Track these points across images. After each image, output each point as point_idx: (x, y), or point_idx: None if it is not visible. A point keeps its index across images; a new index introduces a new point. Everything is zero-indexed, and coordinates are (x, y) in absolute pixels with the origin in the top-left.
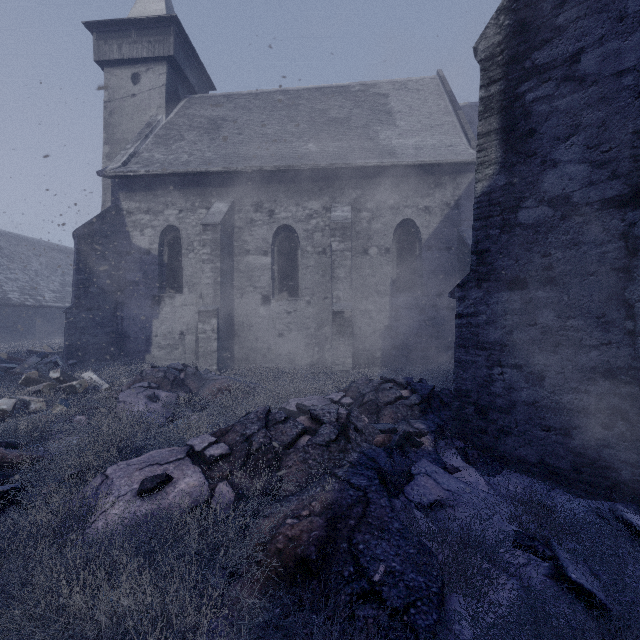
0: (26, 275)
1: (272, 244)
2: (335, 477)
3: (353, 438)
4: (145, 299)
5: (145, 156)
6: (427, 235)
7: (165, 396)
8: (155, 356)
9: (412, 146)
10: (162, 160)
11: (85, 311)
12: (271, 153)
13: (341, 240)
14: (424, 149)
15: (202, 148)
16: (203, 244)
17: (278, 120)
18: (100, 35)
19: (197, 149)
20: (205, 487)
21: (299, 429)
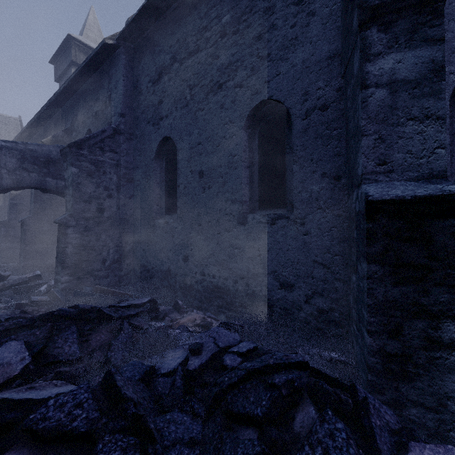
0: None
1: None
2: None
3: None
4: None
5: None
6: None
7: None
8: None
9: None
10: None
11: None
12: None
13: None
14: None
15: None
16: None
17: None
18: None
19: None
20: None
21: None
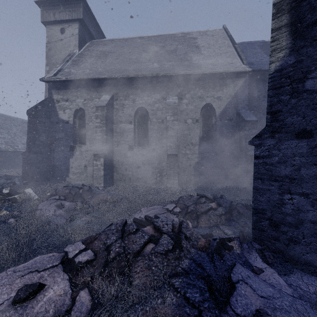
0: (9, 135)
1: (134, 117)
2: (173, 288)
3: (184, 246)
4: (66, 147)
5: (66, 71)
6: (219, 112)
7: (68, 205)
8: (71, 178)
9: (210, 64)
10: (75, 73)
11: (33, 154)
12: (134, 68)
13: (172, 115)
14: (217, 65)
15: (97, 66)
16: (96, 117)
17: (138, 51)
18: (44, 8)
19: (94, 67)
20: (68, 296)
21: (145, 239)
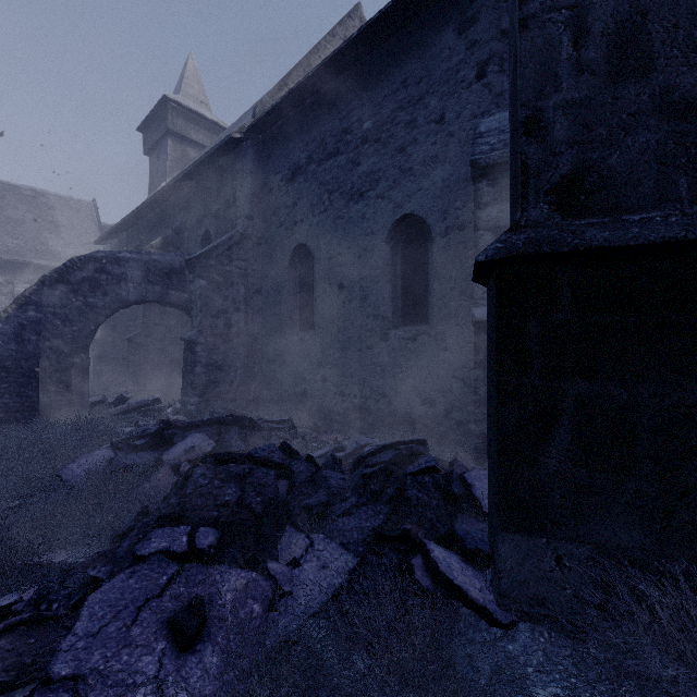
0: None
1: None
2: None
3: None
4: None
5: None
6: None
7: None
8: None
9: (72, 255)
10: None
11: None
12: None
13: None
14: None
15: None
16: None
17: None
18: None
19: None
20: None
21: None
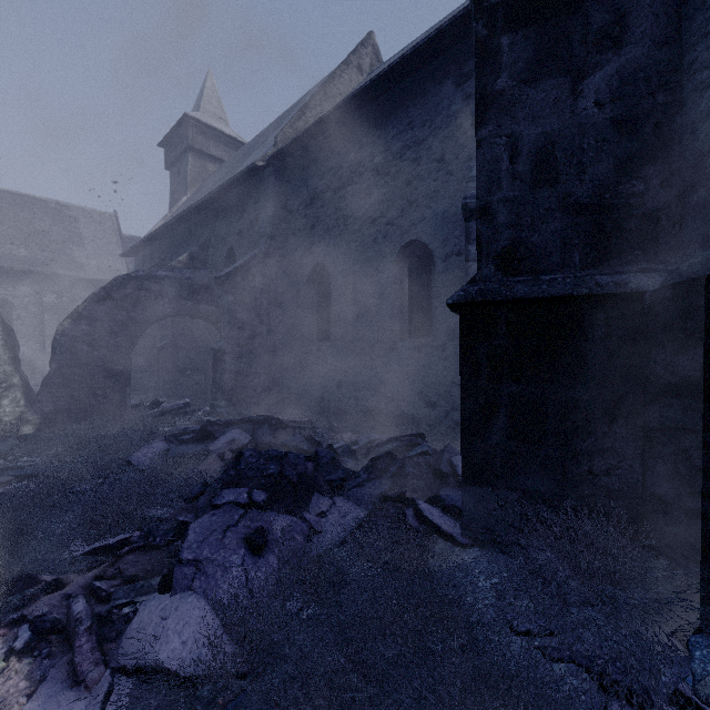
0: None
1: None
2: None
3: None
4: None
5: None
6: None
7: None
8: None
9: (96, 266)
10: None
11: None
12: None
13: (51, 314)
14: (103, 270)
15: None
16: None
17: None
18: None
19: None
20: None
21: None
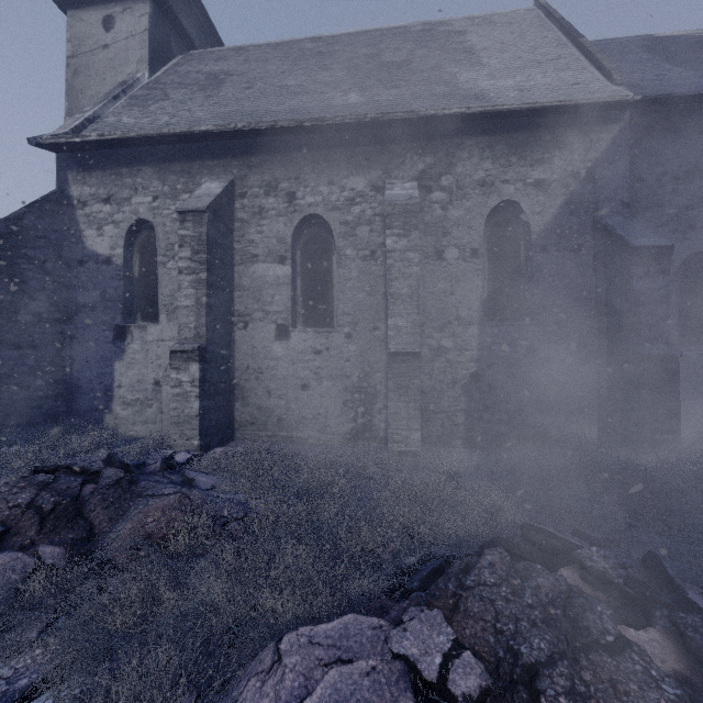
0: None
1: (292, 246)
2: None
3: None
4: (104, 331)
5: (109, 121)
6: (540, 226)
7: None
8: (118, 417)
9: (513, 87)
10: (131, 124)
11: (9, 349)
12: (291, 108)
13: (402, 233)
14: (533, 90)
15: (191, 107)
16: (180, 243)
17: (305, 69)
18: None
19: (184, 109)
20: None
21: None
